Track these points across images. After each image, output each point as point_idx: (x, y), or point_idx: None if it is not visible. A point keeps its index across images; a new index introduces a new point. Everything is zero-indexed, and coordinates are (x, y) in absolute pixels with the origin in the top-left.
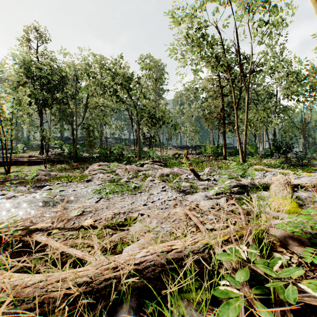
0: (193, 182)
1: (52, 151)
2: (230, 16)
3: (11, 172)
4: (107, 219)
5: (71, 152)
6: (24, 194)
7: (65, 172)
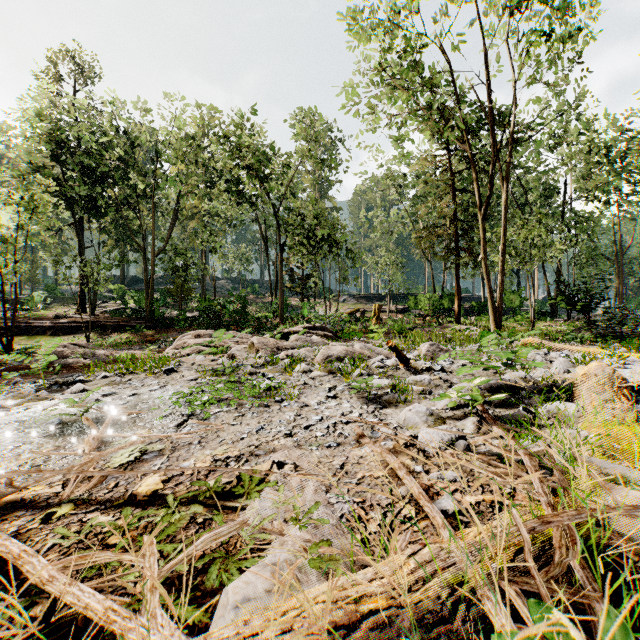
0: (396, 374)
1: (104, 305)
2: (470, 22)
3: (16, 349)
4: (196, 474)
5: (142, 307)
6: (24, 402)
7: (128, 349)
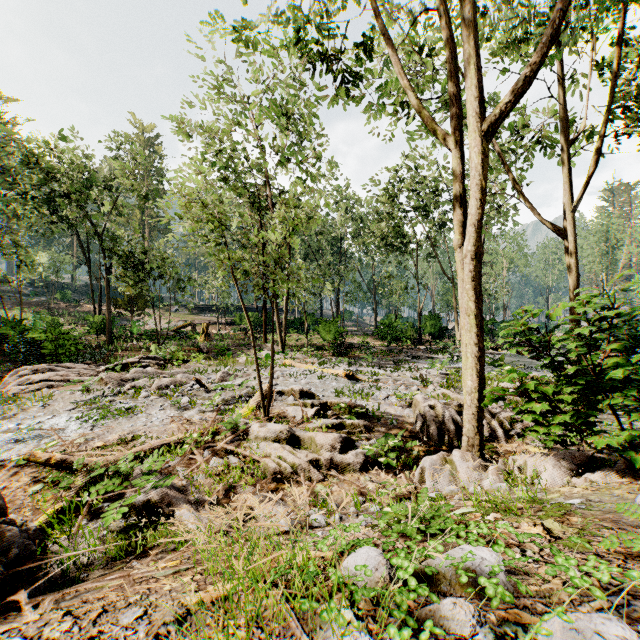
0: (197, 394)
1: None
2: (258, 166)
3: None
4: (115, 439)
5: None
6: None
7: None
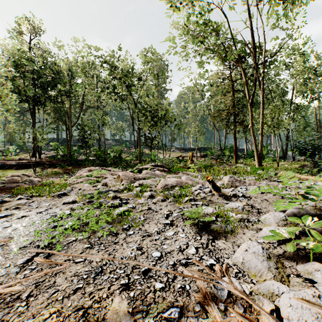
0: (213, 199)
1: (47, 153)
2: None
3: None
4: None
5: (65, 154)
6: None
7: (55, 177)
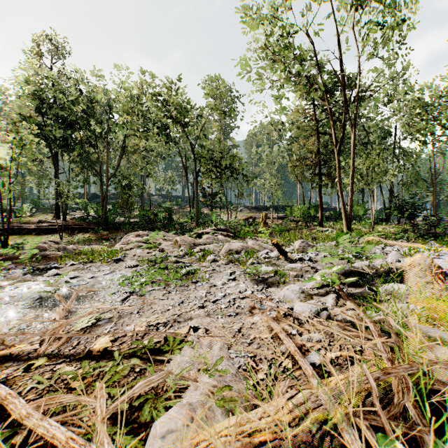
0: (277, 263)
1: (73, 214)
2: (329, 15)
3: (10, 244)
4: (135, 336)
5: (99, 215)
6: (15, 283)
7: (89, 244)
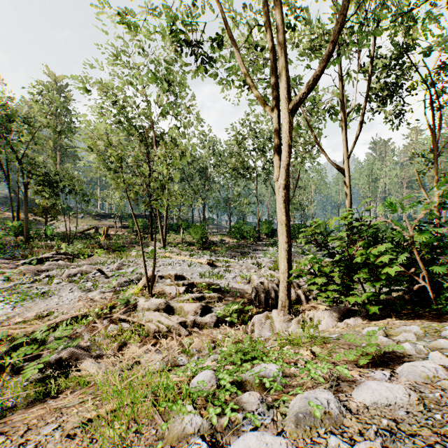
0: (99, 279)
1: None
2: (145, 114)
3: None
4: (33, 316)
5: None
6: None
7: None
